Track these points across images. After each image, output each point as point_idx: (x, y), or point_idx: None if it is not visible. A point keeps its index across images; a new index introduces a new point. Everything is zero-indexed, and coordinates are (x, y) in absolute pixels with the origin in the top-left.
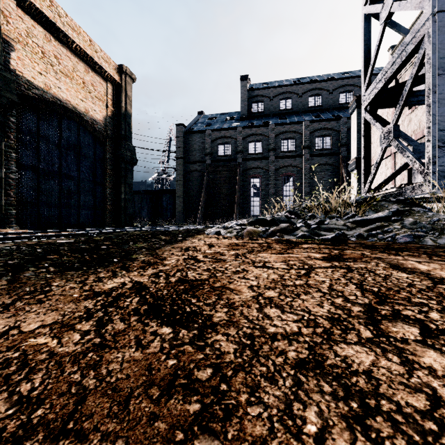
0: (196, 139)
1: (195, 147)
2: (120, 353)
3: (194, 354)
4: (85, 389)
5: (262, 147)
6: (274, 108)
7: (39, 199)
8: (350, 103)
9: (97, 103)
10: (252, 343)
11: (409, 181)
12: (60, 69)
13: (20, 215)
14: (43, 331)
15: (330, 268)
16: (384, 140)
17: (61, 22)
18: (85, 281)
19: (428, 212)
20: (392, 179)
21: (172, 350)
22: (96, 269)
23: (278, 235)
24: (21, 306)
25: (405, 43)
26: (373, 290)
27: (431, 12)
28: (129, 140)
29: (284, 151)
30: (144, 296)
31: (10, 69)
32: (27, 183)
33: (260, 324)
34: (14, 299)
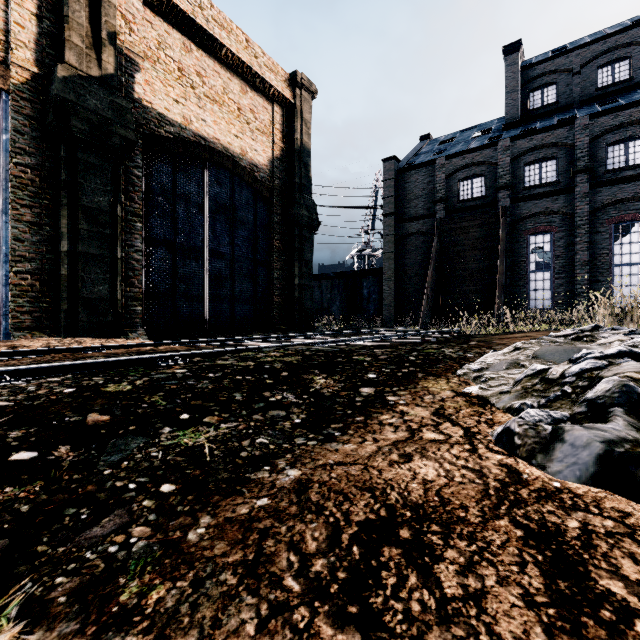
0: (417, 178)
1: (416, 193)
2: None
3: None
4: None
5: (557, 170)
6: (584, 89)
7: (175, 289)
8: None
9: (259, 138)
10: None
11: None
12: (204, 93)
13: (149, 313)
14: None
15: None
16: None
17: (204, 18)
18: None
19: None
20: None
21: None
22: None
23: None
24: None
25: None
26: None
27: None
28: (307, 192)
29: (616, 169)
30: None
31: (134, 100)
32: (159, 266)
33: None
34: None
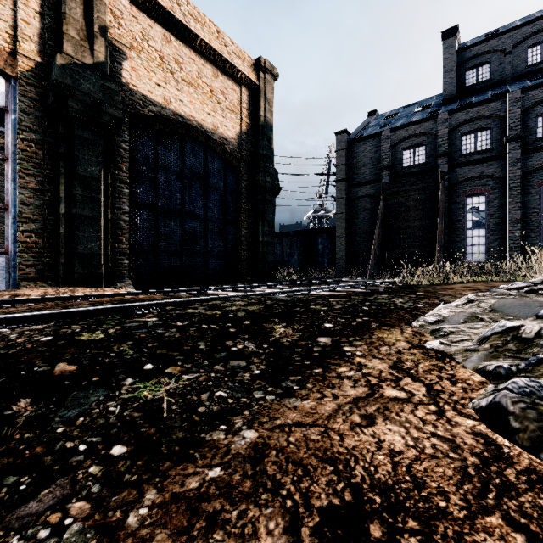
0: (365, 148)
1: (364, 161)
2: None
3: None
4: None
5: (491, 139)
6: (515, 67)
7: (157, 245)
8: None
9: (229, 116)
10: None
11: None
12: (181, 77)
13: (135, 266)
14: None
15: None
16: None
17: (181, 12)
18: None
19: None
20: None
21: None
22: None
23: None
24: None
25: None
26: None
27: None
28: (269, 161)
29: None
30: None
31: (121, 84)
32: (143, 225)
33: None
34: None
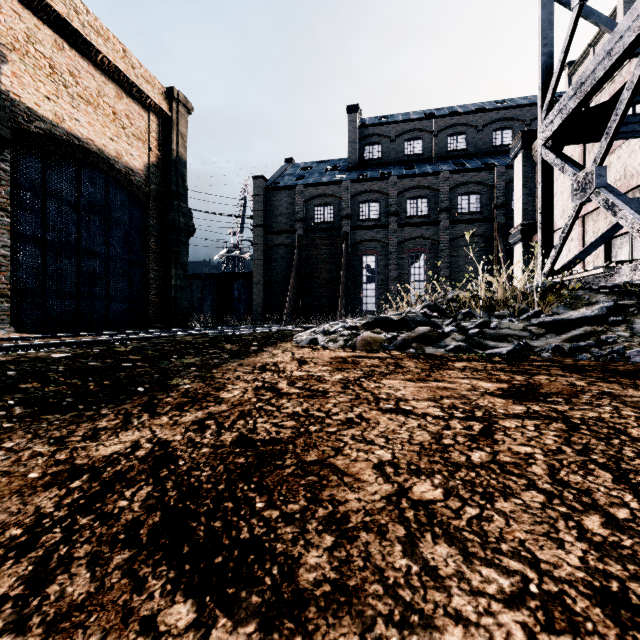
0: (282, 198)
1: (281, 210)
2: None
3: None
4: None
5: (379, 210)
6: (397, 153)
7: (46, 286)
8: (513, 143)
9: (135, 144)
10: None
11: (608, 258)
12: (78, 93)
13: (16, 310)
14: None
15: (528, 417)
16: (578, 193)
17: (79, 22)
18: (66, 438)
19: None
20: (587, 255)
21: None
22: (100, 409)
23: (414, 346)
24: None
25: (618, 32)
26: None
27: None
28: (183, 200)
29: (412, 216)
30: (163, 483)
31: None
32: (27, 262)
33: (418, 607)
34: None
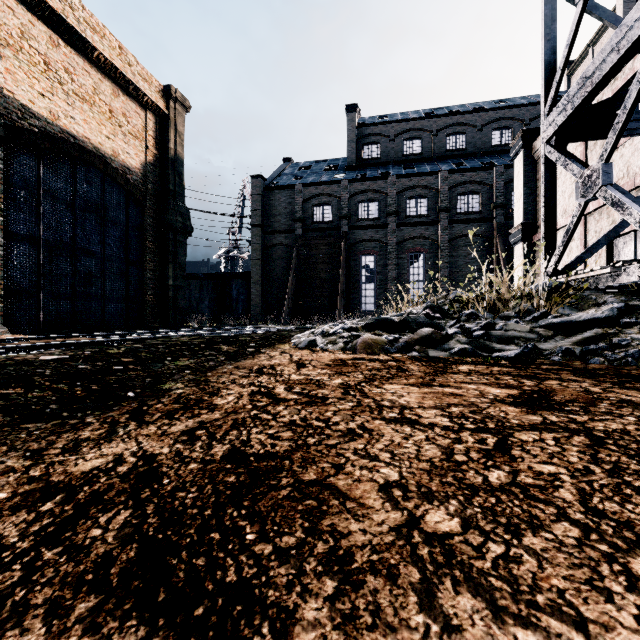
0: (281, 198)
1: (280, 210)
2: None
3: None
4: None
5: (378, 210)
6: (396, 153)
7: (40, 286)
8: (513, 142)
9: (132, 142)
10: None
11: (610, 258)
12: (73, 90)
13: (10, 310)
14: None
15: (546, 429)
16: (584, 190)
17: (75, 18)
18: (44, 450)
19: None
20: (591, 255)
21: None
22: (85, 417)
23: (417, 349)
24: None
25: (625, 25)
26: None
27: None
28: (181, 199)
29: (411, 216)
30: (143, 507)
31: None
32: (21, 261)
33: None
34: None
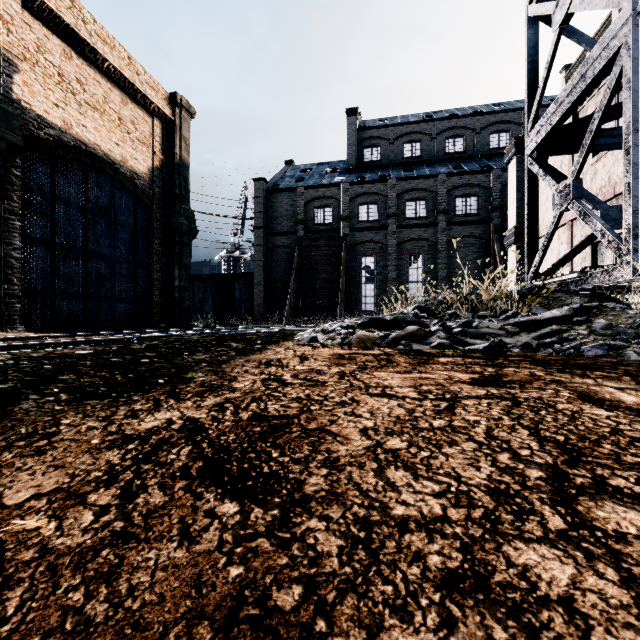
0: (283, 200)
1: (282, 212)
2: (153, 551)
3: (272, 557)
4: (88, 622)
5: (378, 212)
6: (396, 156)
7: (54, 287)
8: (507, 148)
9: (140, 148)
10: (367, 535)
11: (594, 261)
12: (85, 100)
13: (27, 310)
14: (37, 505)
15: (485, 398)
16: (558, 202)
17: (87, 31)
18: (111, 416)
19: (628, 310)
20: (570, 259)
21: (238, 546)
22: (131, 396)
23: (403, 343)
24: (9, 459)
25: (590, 58)
26: (556, 440)
27: (631, 11)
28: (186, 202)
29: (410, 218)
30: (200, 444)
31: (12, 100)
32: (37, 264)
33: (380, 499)
34: (1, 447)
